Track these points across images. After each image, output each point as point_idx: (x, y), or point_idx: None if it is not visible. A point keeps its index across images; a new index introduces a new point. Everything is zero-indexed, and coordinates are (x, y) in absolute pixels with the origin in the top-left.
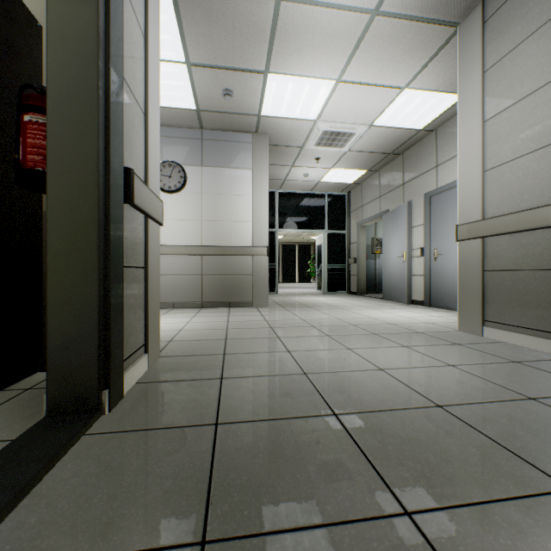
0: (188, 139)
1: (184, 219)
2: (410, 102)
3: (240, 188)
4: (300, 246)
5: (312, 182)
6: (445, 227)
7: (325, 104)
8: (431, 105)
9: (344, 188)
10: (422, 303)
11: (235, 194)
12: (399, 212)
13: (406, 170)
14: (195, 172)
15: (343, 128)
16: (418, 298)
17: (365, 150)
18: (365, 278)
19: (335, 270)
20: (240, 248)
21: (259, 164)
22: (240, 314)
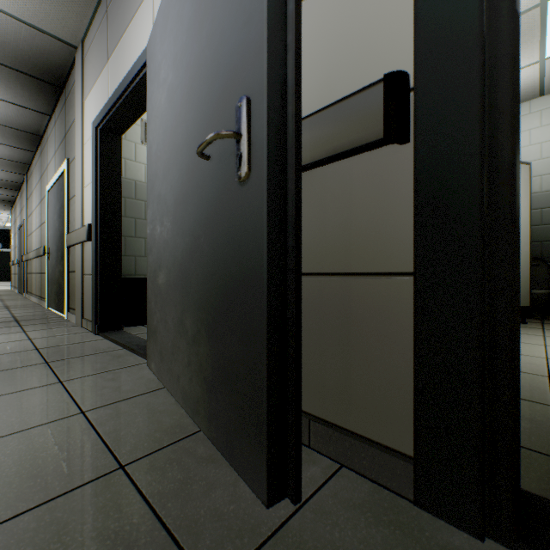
0: None
1: None
2: None
3: None
4: None
5: (2, 225)
6: None
7: None
8: None
9: None
10: None
11: None
12: None
13: None
14: None
15: None
16: None
17: None
18: None
19: None
20: None
21: None
22: None
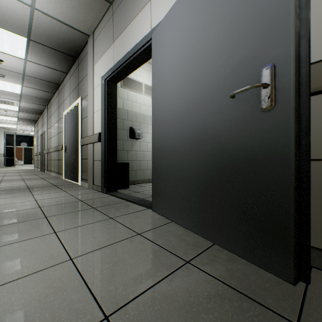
0: None
1: None
2: None
3: None
4: None
5: (28, 134)
6: None
7: (17, 127)
8: None
9: None
10: None
11: None
12: None
13: None
14: None
15: (25, 129)
16: None
17: None
18: None
19: None
20: None
21: (1, 134)
22: None
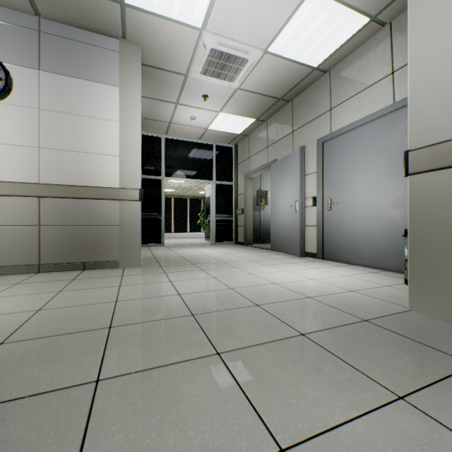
0: (14, 25)
1: (8, 143)
2: (313, 19)
3: (101, 108)
4: (191, 200)
5: (200, 129)
6: (341, 174)
7: None
8: (334, 29)
9: (232, 140)
10: (314, 255)
11: (93, 116)
12: (290, 159)
13: (296, 116)
14: (26, 76)
15: (235, 49)
16: (310, 250)
17: (256, 90)
18: (252, 229)
19: (223, 221)
20: (100, 189)
21: (128, 80)
22: (84, 286)
